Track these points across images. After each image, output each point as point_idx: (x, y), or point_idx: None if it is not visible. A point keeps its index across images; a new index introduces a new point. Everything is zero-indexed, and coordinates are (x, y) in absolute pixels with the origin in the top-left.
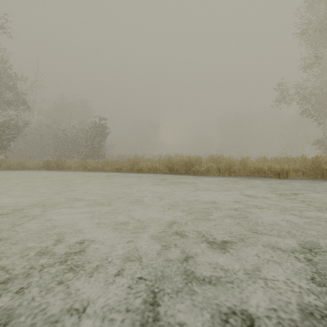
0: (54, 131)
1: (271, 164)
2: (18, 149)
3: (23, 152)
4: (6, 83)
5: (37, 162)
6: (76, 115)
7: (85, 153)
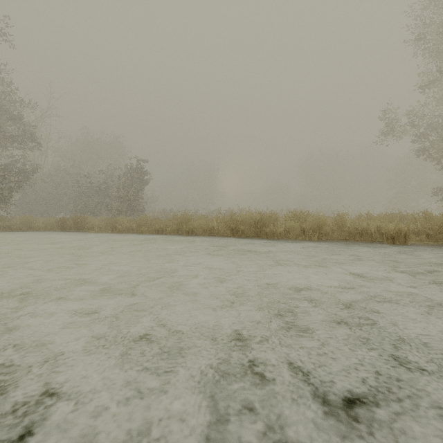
0: (75, 177)
1: (380, 223)
2: (26, 202)
3: (33, 206)
4: (8, 111)
5: (49, 220)
6: (105, 156)
7: (116, 208)
